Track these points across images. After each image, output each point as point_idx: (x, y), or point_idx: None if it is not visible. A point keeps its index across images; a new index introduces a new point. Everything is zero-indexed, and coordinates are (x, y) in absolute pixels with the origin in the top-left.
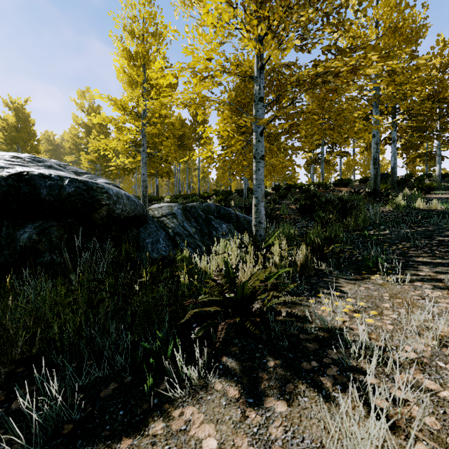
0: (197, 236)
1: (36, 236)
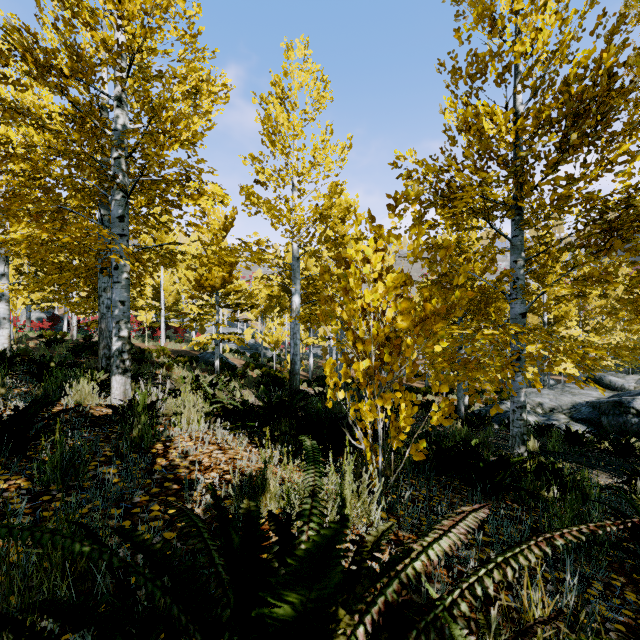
0: None
1: None
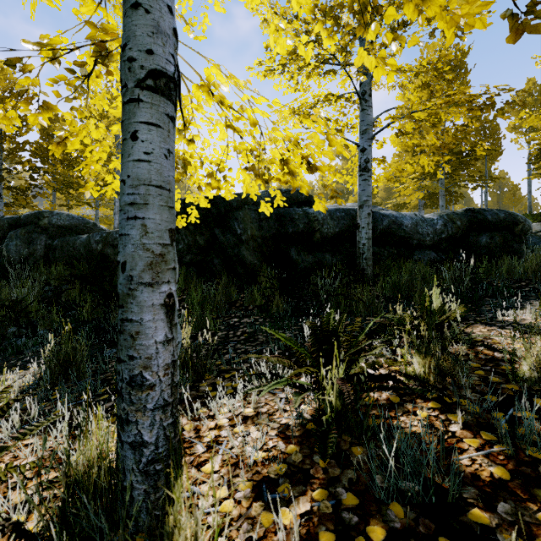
0: None
1: (488, 240)
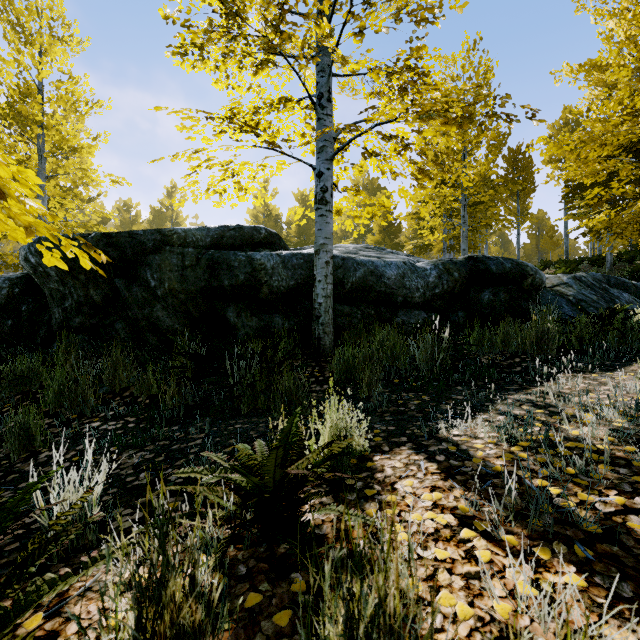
0: (602, 303)
1: (492, 297)
